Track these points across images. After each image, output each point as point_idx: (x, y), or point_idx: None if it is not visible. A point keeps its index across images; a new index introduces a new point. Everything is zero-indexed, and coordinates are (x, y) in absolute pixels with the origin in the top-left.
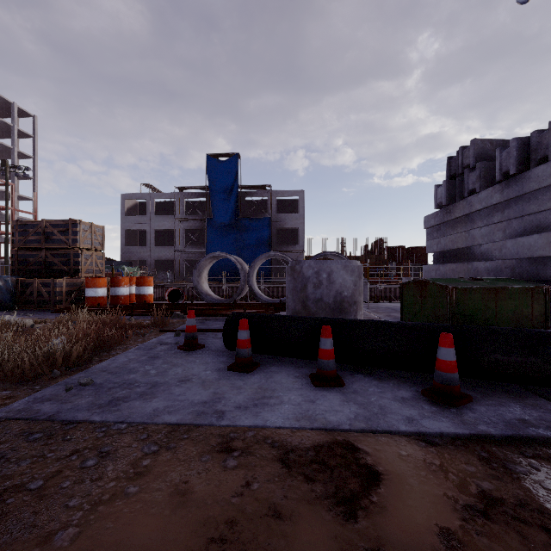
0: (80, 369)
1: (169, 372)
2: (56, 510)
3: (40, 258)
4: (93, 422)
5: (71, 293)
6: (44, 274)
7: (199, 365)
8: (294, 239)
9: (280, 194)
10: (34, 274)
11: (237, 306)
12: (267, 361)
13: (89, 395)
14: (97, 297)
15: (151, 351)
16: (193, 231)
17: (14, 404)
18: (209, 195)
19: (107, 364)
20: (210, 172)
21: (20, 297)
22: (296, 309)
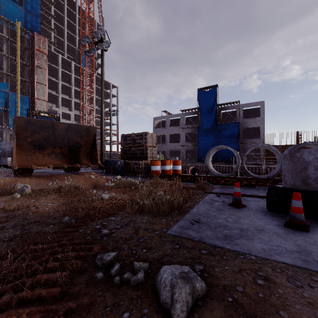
0: (184, 211)
1: (241, 221)
2: (276, 316)
3: (131, 151)
4: (229, 249)
5: (145, 168)
6: (133, 159)
7: (257, 219)
8: (256, 135)
9: (245, 105)
10: (129, 159)
11: (237, 179)
12: (311, 224)
13: (207, 229)
14: (156, 170)
15: (213, 205)
16: (189, 134)
17: (173, 227)
18: (199, 112)
19: (196, 210)
20: (199, 99)
21: (125, 169)
22: (296, 184)
